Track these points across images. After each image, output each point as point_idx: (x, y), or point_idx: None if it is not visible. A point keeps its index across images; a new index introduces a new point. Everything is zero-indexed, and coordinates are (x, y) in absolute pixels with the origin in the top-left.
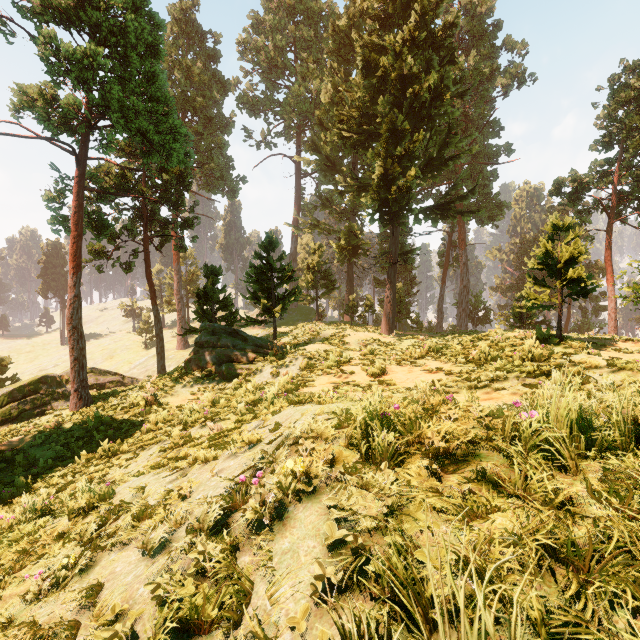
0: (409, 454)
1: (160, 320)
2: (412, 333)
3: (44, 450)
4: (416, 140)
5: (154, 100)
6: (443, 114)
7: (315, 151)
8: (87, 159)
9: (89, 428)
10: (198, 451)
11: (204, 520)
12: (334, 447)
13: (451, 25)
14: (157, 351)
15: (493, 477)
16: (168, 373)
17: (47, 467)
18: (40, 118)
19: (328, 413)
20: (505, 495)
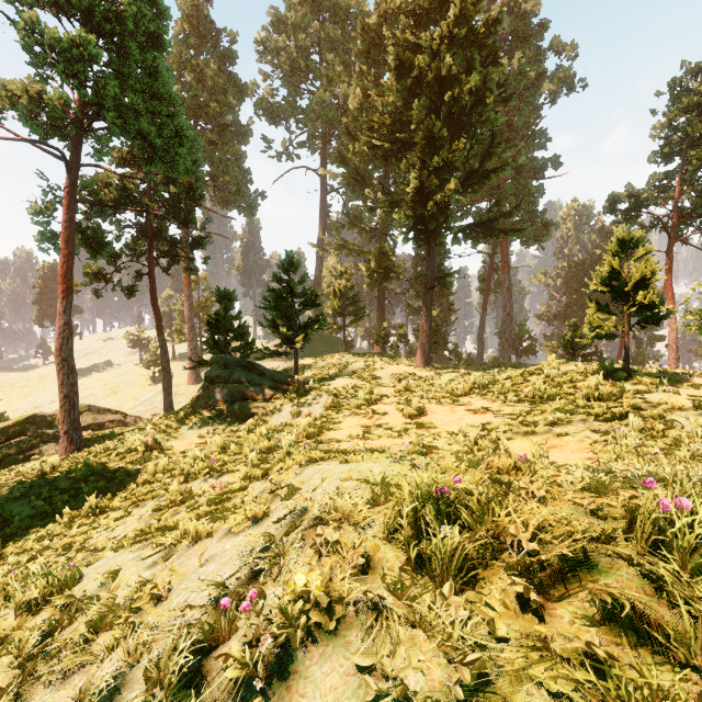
0: (483, 559)
1: (167, 351)
2: (450, 366)
3: (23, 505)
4: (456, 149)
5: (157, 99)
6: (485, 121)
7: (342, 163)
8: (79, 166)
9: (77, 478)
10: (190, 522)
11: (165, 668)
12: (367, 536)
13: (494, 21)
14: (163, 386)
15: (631, 614)
16: (174, 412)
17: (23, 526)
18: (22, 116)
19: (358, 479)
20: (665, 658)
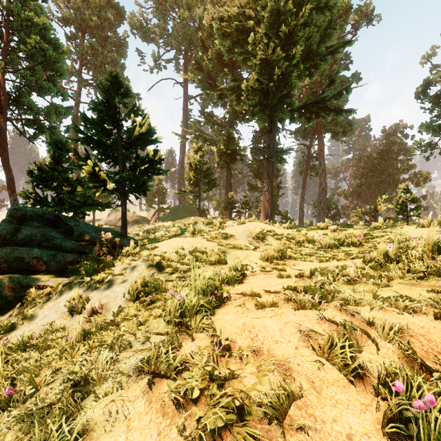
0: None
1: None
2: None
3: None
4: (302, 17)
5: None
6: (323, 7)
7: (198, 69)
8: None
9: None
10: None
11: None
12: None
13: None
14: None
15: None
16: None
17: None
18: None
19: None
20: None
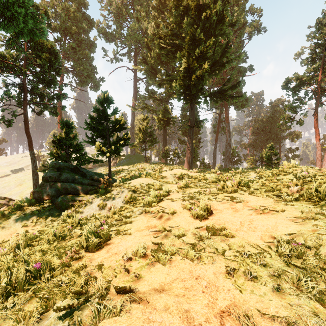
0: None
1: (35, 161)
2: (202, 169)
3: None
4: (208, 45)
5: None
6: (223, 34)
7: (144, 63)
8: None
9: None
10: None
11: None
12: None
13: None
14: (33, 182)
15: None
16: None
17: None
18: None
19: None
20: None
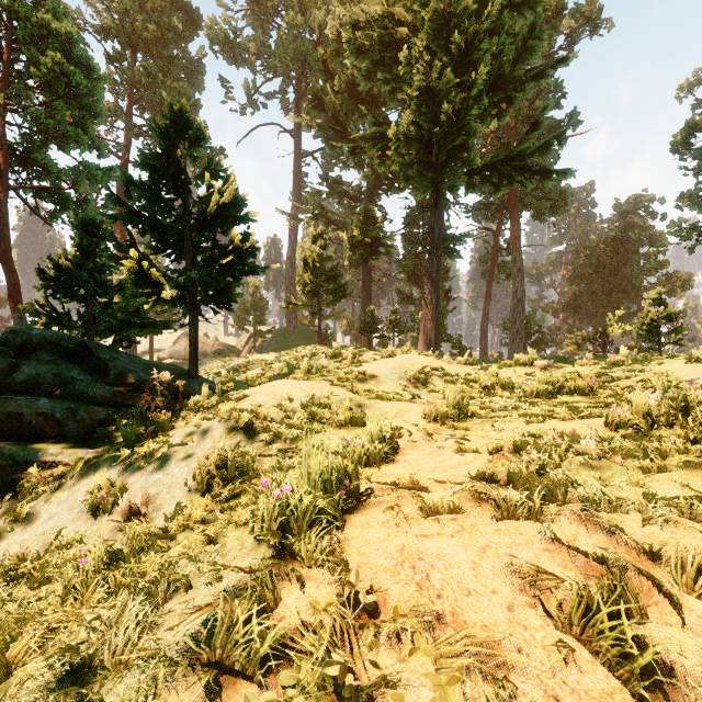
0: None
1: None
2: None
3: None
4: (487, 18)
5: None
6: (520, 3)
7: (318, 109)
8: None
9: None
10: None
11: None
12: None
13: None
14: None
15: None
16: None
17: None
18: None
19: None
20: None
